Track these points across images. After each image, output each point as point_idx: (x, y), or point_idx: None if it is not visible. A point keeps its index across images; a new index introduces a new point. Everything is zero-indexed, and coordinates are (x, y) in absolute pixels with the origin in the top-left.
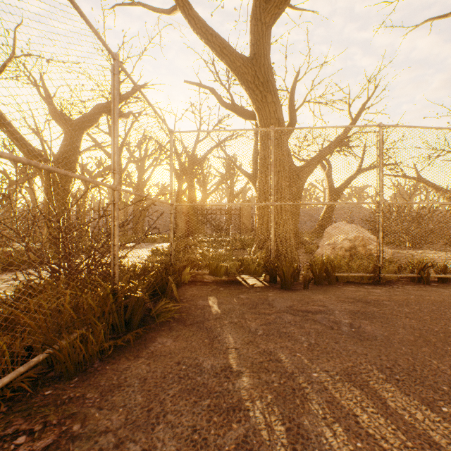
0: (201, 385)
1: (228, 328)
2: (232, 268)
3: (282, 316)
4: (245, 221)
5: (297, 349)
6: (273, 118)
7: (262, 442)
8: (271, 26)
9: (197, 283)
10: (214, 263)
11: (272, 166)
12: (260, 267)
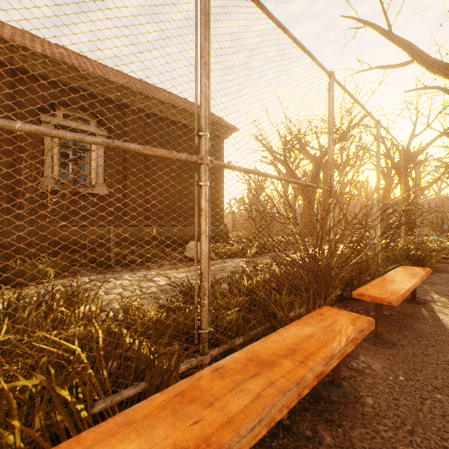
0: None
1: None
2: None
3: None
4: None
5: None
6: None
7: None
8: None
9: (443, 262)
10: None
11: None
12: None
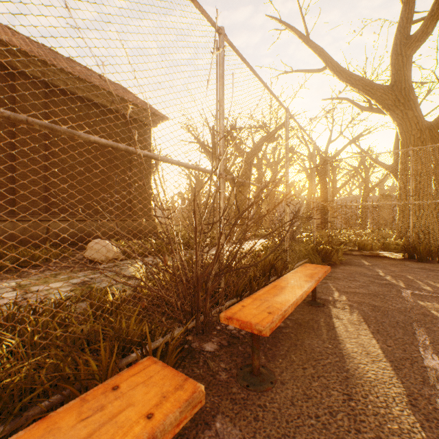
0: (367, 276)
1: (376, 268)
2: (376, 246)
3: (412, 269)
4: (386, 215)
5: (418, 276)
6: (413, 130)
7: (395, 284)
8: (412, 55)
9: (348, 254)
10: (361, 242)
11: (410, 176)
12: (398, 246)
